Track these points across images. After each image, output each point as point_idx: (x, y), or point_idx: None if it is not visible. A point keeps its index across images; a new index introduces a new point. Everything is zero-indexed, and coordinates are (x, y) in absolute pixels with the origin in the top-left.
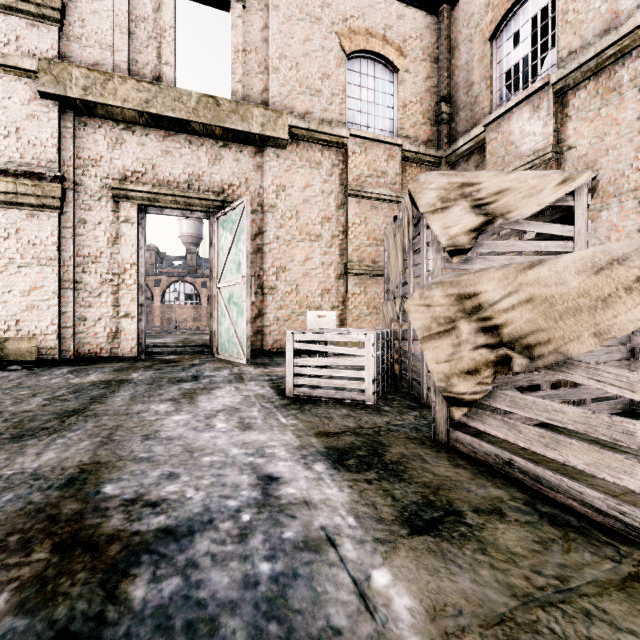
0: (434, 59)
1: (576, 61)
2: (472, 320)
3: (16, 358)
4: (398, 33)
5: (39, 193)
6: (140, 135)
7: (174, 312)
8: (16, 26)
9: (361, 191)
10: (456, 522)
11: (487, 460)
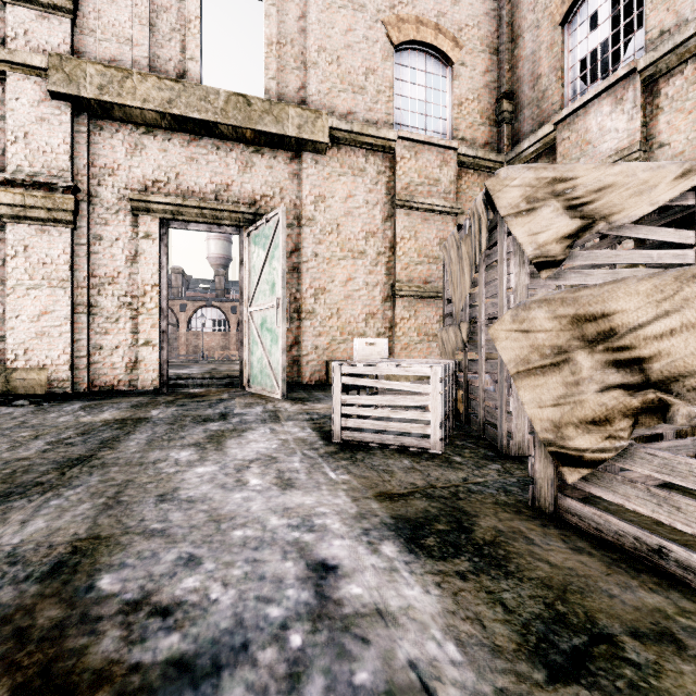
0: (494, 50)
1: (670, 41)
2: (596, 350)
3: (24, 391)
4: (453, 21)
5: (50, 206)
6: (162, 140)
7: (201, 339)
8: (24, 18)
9: (411, 201)
10: (613, 657)
11: (620, 543)
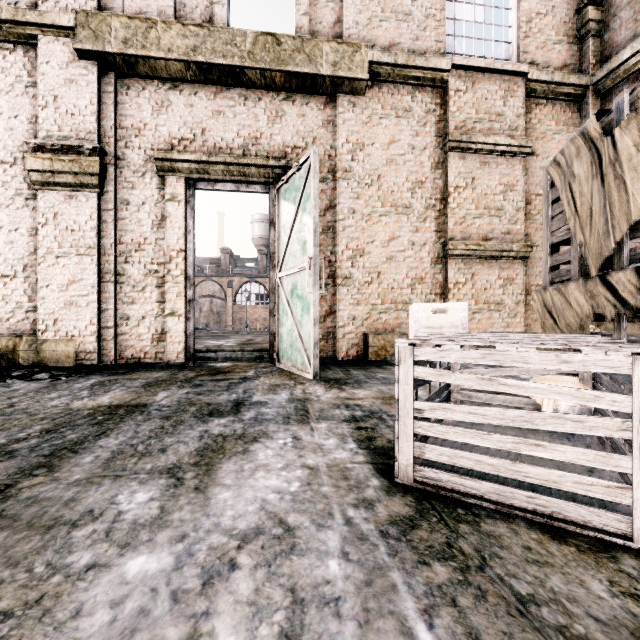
0: None
1: None
2: None
3: (53, 363)
4: None
5: (76, 170)
6: (188, 94)
7: (245, 312)
8: None
9: (468, 142)
10: None
11: None
